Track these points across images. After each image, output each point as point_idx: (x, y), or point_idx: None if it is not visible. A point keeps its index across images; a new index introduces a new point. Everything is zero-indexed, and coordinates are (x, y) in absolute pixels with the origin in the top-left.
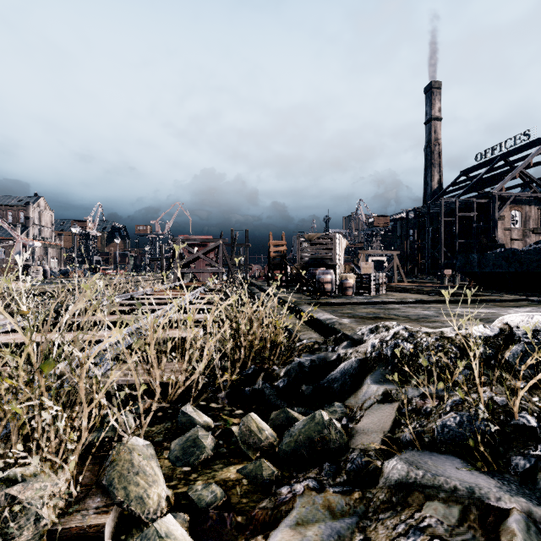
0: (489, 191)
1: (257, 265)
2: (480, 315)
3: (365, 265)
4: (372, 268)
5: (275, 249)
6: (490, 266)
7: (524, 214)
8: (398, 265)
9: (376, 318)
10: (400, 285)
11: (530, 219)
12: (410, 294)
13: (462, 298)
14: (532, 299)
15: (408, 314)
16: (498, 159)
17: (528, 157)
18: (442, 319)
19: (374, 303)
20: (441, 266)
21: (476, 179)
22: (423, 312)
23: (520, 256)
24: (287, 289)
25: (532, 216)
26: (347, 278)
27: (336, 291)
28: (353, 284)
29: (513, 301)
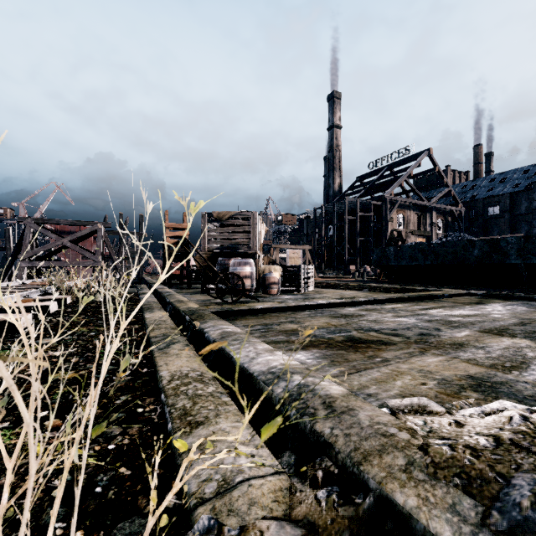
0: (382, 195)
1: (157, 260)
2: (483, 322)
3: (293, 253)
4: (301, 258)
5: (172, 234)
6: (407, 259)
7: (406, 217)
8: (310, 260)
9: (355, 342)
10: (320, 280)
11: (410, 222)
12: (342, 290)
13: (415, 295)
14: (476, 293)
15: (389, 325)
16: (386, 169)
17: (410, 168)
18: (456, 335)
19: (318, 306)
20: (346, 262)
21: (370, 184)
22: (402, 320)
23: (436, 248)
24: (190, 287)
25: (412, 220)
26: (272, 271)
27: (256, 288)
28: (279, 279)
29: (459, 296)
